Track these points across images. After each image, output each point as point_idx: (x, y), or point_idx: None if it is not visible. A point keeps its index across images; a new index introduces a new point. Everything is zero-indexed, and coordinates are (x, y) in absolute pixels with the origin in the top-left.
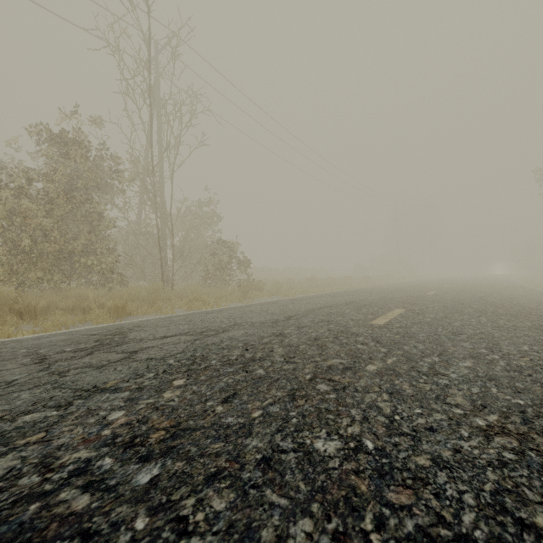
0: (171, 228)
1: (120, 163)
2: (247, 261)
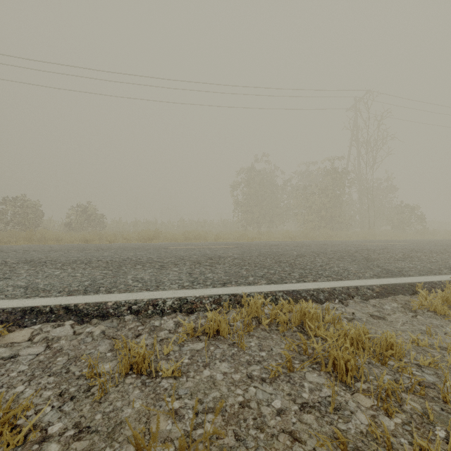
0: (373, 201)
1: (349, 175)
2: (422, 217)
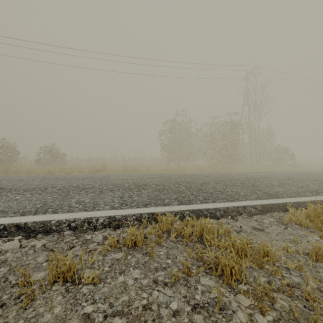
0: (259, 144)
1: (242, 125)
2: (292, 155)
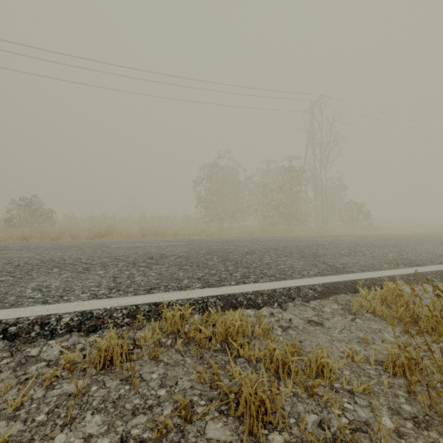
0: (326, 199)
1: (305, 173)
2: (368, 214)
